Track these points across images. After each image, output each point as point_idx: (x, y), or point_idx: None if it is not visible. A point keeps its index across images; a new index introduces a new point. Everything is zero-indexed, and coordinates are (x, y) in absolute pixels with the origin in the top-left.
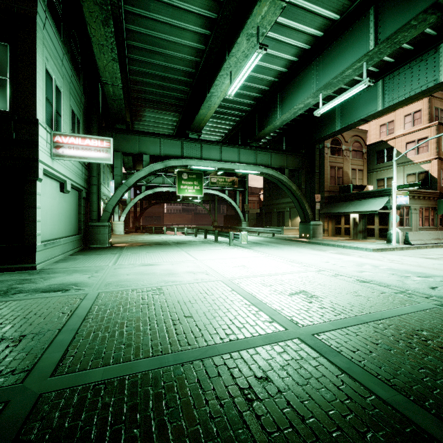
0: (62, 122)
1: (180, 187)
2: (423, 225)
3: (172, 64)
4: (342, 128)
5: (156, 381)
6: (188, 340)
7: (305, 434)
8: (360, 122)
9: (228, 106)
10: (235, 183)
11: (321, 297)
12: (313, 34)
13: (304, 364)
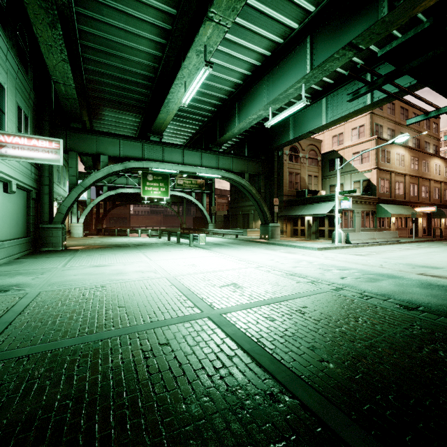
0: (6, 119)
1: (145, 189)
2: (365, 226)
3: (130, 67)
4: (295, 138)
5: (74, 352)
6: (114, 323)
7: (177, 372)
8: (309, 134)
9: (189, 111)
10: (202, 185)
11: (246, 287)
12: (262, 53)
13: (201, 333)
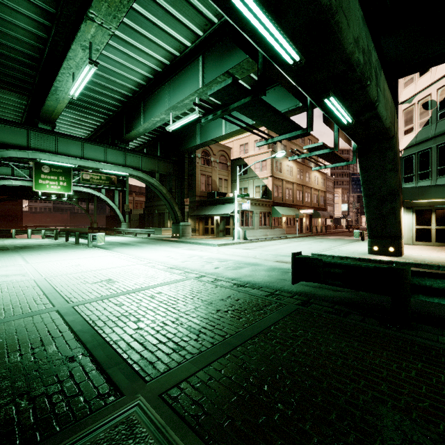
0: None
1: (38, 182)
2: (263, 225)
3: (4, 41)
4: (200, 144)
5: None
6: None
7: None
8: (212, 142)
9: (90, 101)
10: (114, 181)
11: (119, 282)
12: (161, 60)
13: (39, 324)
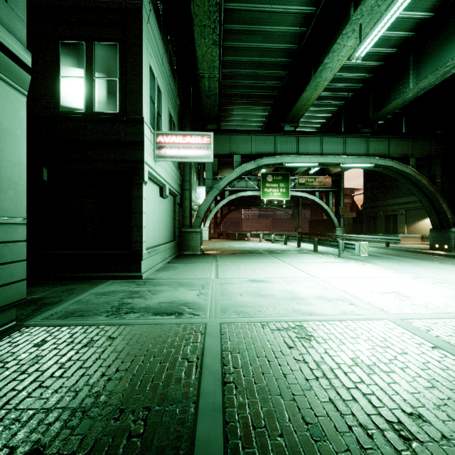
0: (162, 123)
1: (264, 191)
2: None
3: (271, 44)
4: None
5: None
6: None
7: None
8: None
9: (331, 86)
10: (328, 182)
11: None
12: None
13: None
